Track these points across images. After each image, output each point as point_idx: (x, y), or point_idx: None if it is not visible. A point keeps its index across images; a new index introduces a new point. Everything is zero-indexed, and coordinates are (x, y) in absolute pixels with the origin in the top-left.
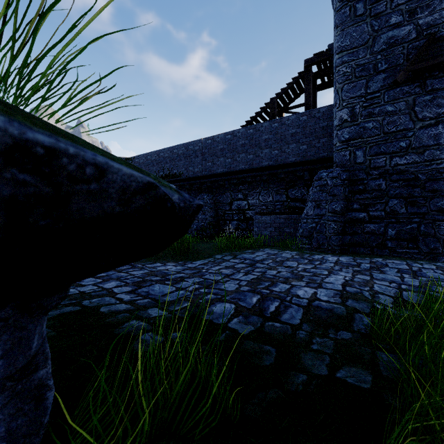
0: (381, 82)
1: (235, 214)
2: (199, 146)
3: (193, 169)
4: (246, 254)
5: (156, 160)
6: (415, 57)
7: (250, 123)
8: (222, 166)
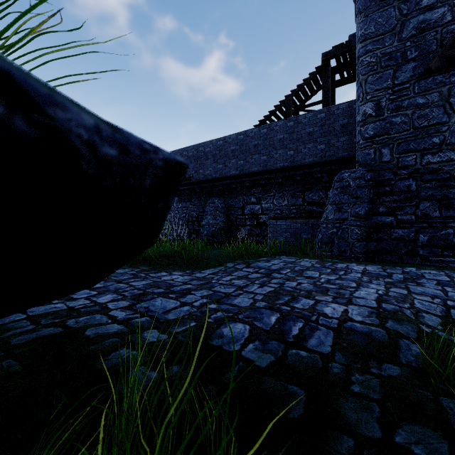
0: (411, 71)
1: (248, 218)
2: (210, 148)
3: (204, 172)
4: (261, 263)
5: None
6: (451, 41)
7: (264, 122)
8: (234, 169)
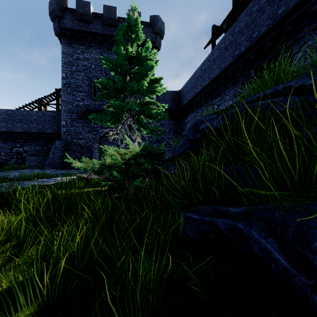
0: (75, 116)
1: (15, 155)
2: None
3: None
4: (19, 170)
5: None
6: (82, 113)
7: (26, 106)
8: (5, 128)
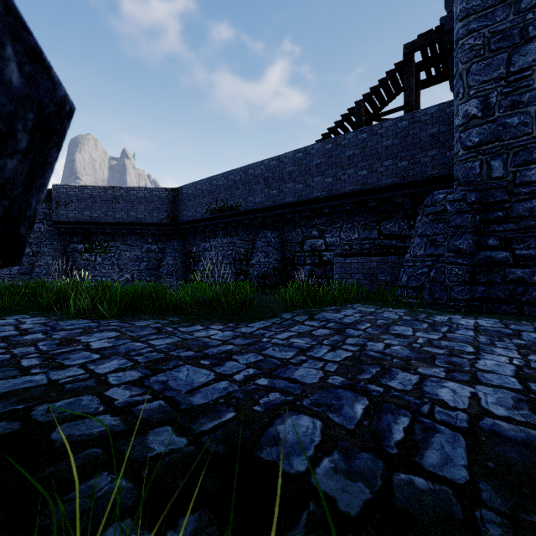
0: (534, 53)
1: (308, 256)
2: (261, 170)
3: (254, 199)
4: (328, 313)
5: (207, 190)
6: None
7: (328, 136)
8: (290, 194)
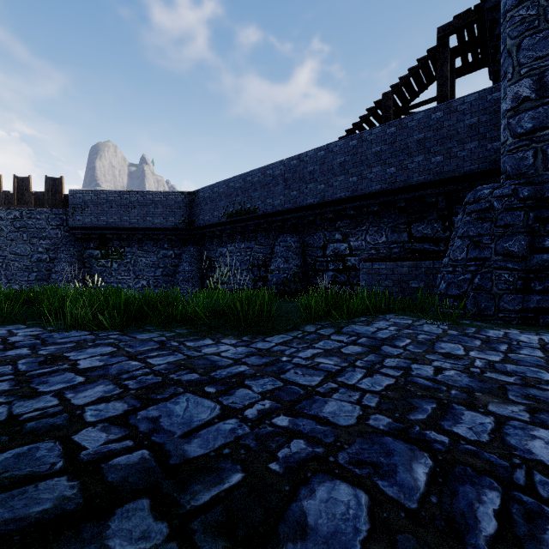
0: None
1: (330, 261)
2: (280, 170)
3: (273, 202)
4: (358, 326)
5: (224, 193)
6: None
7: (352, 132)
8: (312, 196)
